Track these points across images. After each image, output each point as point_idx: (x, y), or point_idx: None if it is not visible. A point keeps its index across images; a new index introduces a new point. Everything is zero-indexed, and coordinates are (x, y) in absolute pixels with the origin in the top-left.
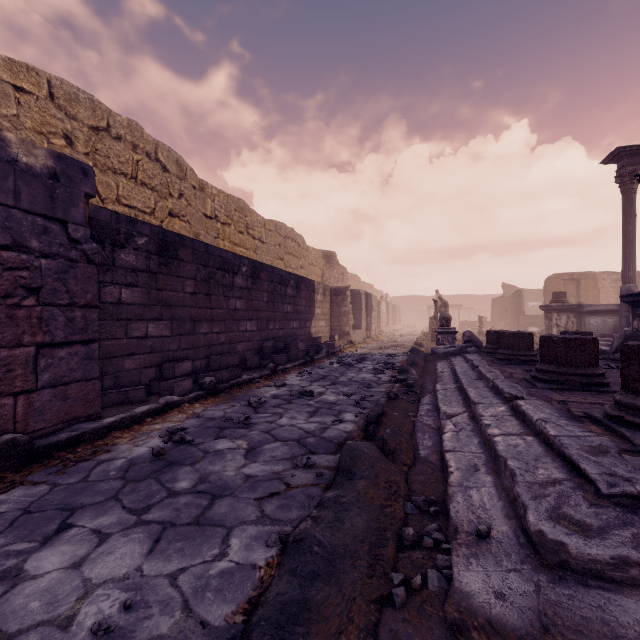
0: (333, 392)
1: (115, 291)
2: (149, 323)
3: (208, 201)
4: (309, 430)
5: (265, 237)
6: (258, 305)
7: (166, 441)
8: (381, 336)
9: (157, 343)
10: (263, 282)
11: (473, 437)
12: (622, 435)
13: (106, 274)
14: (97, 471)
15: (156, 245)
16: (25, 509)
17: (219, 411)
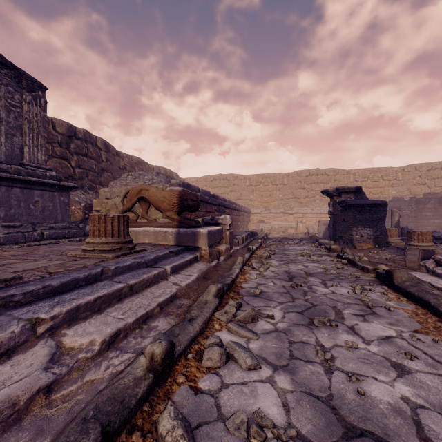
0: None
1: (425, 213)
2: (434, 220)
3: None
4: None
5: None
6: None
7: None
8: None
9: (437, 224)
10: None
11: None
12: None
13: (422, 210)
14: None
15: (437, 202)
16: None
17: None
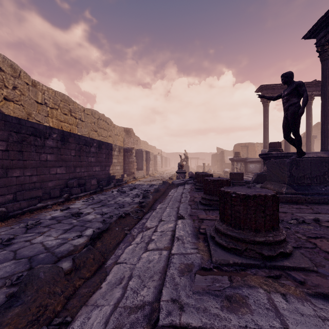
0: (96, 212)
1: None
2: None
3: (39, 93)
4: (49, 246)
5: (84, 118)
6: (67, 158)
7: None
8: (156, 173)
9: None
10: (71, 144)
11: (143, 249)
12: (210, 252)
13: None
14: None
15: None
16: None
17: None
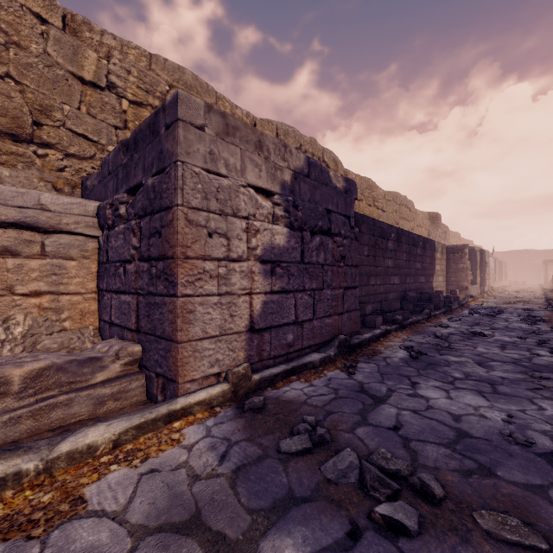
0: (502, 335)
1: None
2: None
3: None
4: (514, 358)
5: (385, 207)
6: (400, 263)
7: (411, 352)
8: (493, 292)
9: None
10: (403, 245)
11: None
12: None
13: None
14: (389, 361)
15: None
16: (379, 372)
17: (420, 339)
